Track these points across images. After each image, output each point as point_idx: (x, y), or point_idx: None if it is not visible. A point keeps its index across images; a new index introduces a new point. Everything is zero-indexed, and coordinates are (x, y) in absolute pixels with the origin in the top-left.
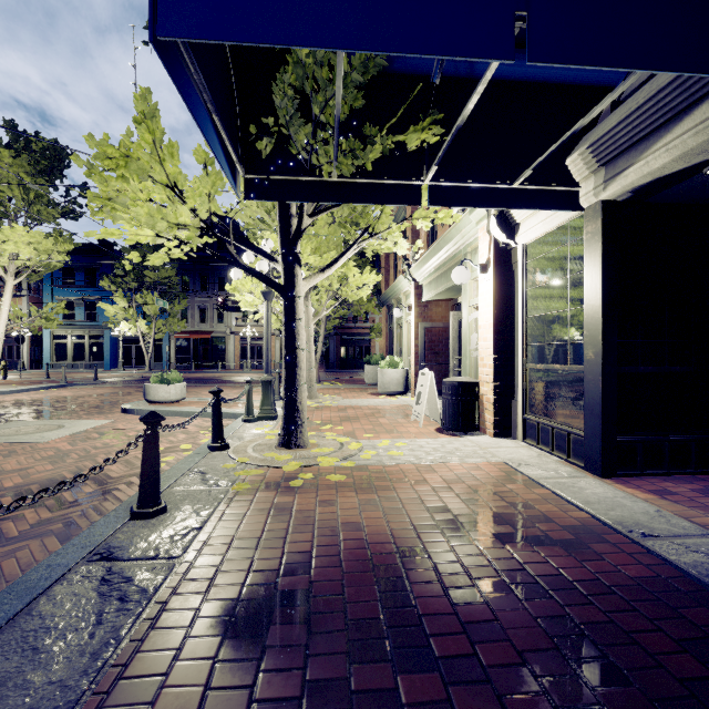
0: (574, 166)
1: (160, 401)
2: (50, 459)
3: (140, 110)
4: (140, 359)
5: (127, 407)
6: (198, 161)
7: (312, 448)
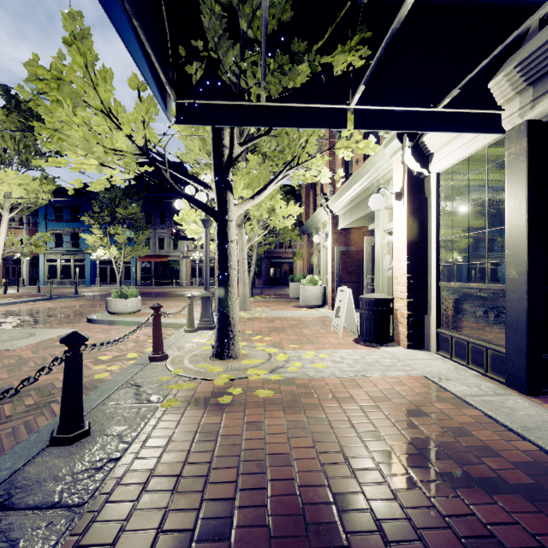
0: (497, 89)
1: (119, 312)
2: (9, 367)
3: (69, 30)
4: (113, 277)
5: (92, 317)
6: (131, 86)
7: (243, 359)
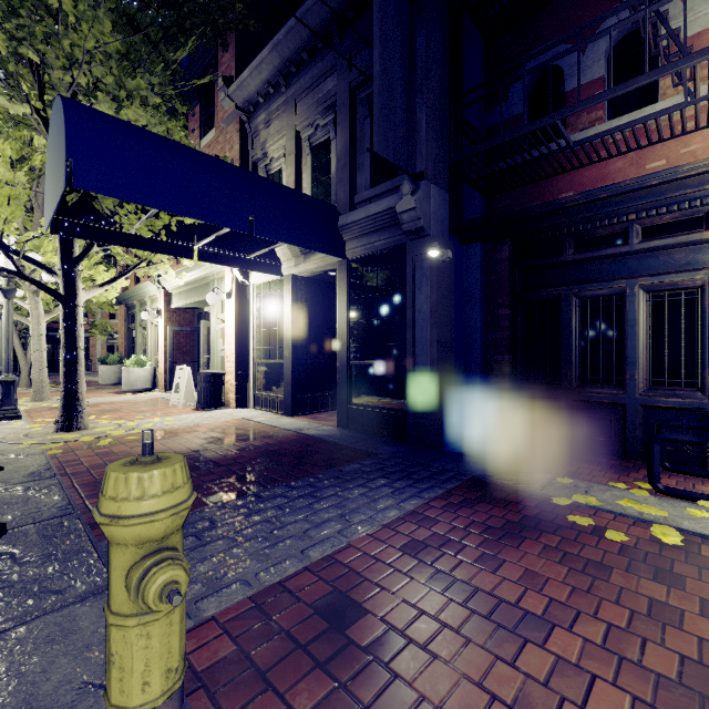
0: (279, 253)
1: None
2: None
3: None
4: None
5: None
6: (3, 194)
7: (94, 429)
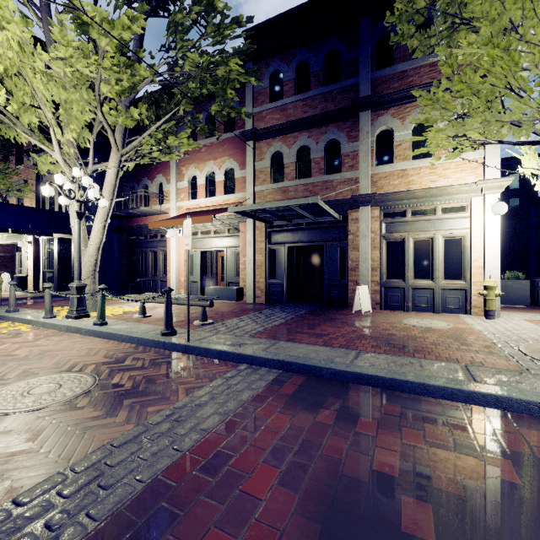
0: None
1: None
2: None
3: None
4: None
5: None
6: None
7: None
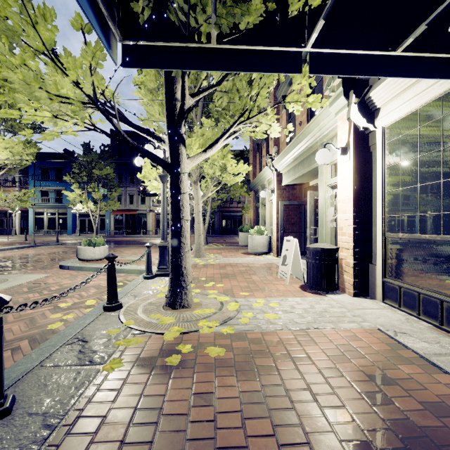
0: None
1: (87, 259)
2: None
3: None
4: (91, 228)
5: (63, 264)
6: (74, 26)
7: (195, 308)
